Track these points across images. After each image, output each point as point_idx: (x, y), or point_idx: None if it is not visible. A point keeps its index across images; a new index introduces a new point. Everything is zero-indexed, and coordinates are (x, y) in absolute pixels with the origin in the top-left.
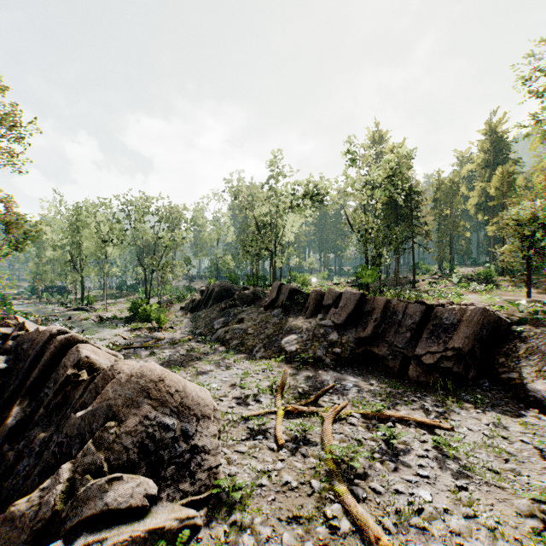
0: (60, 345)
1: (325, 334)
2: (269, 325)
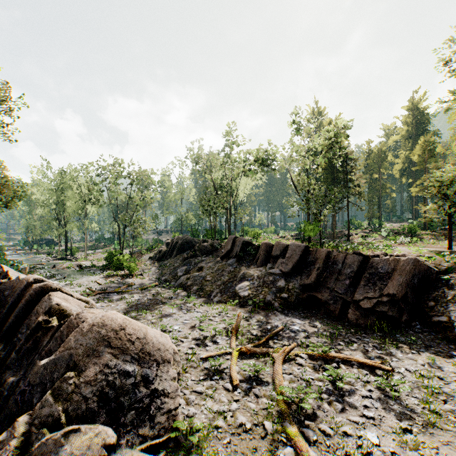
0: (34, 293)
1: (274, 281)
2: (224, 273)
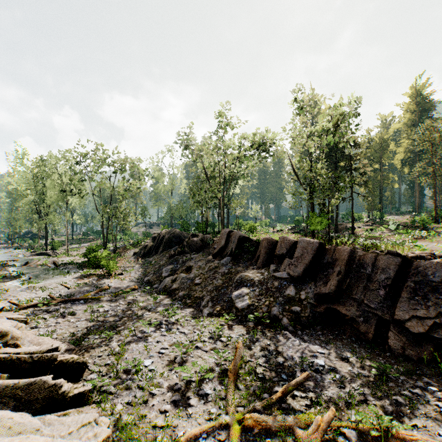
0: None
1: (280, 288)
2: (217, 275)
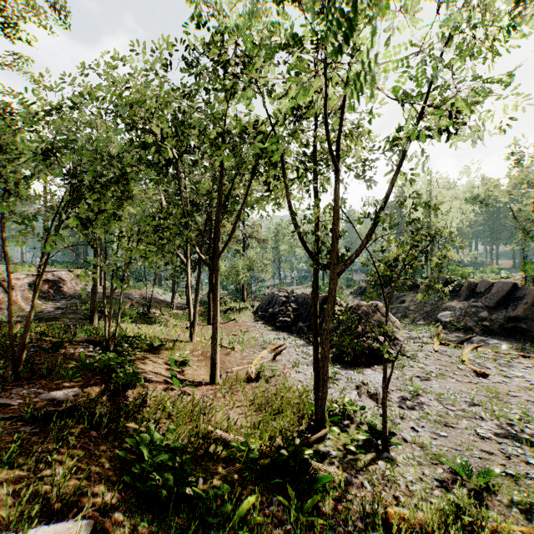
0: (324, 298)
1: (476, 312)
2: (427, 305)
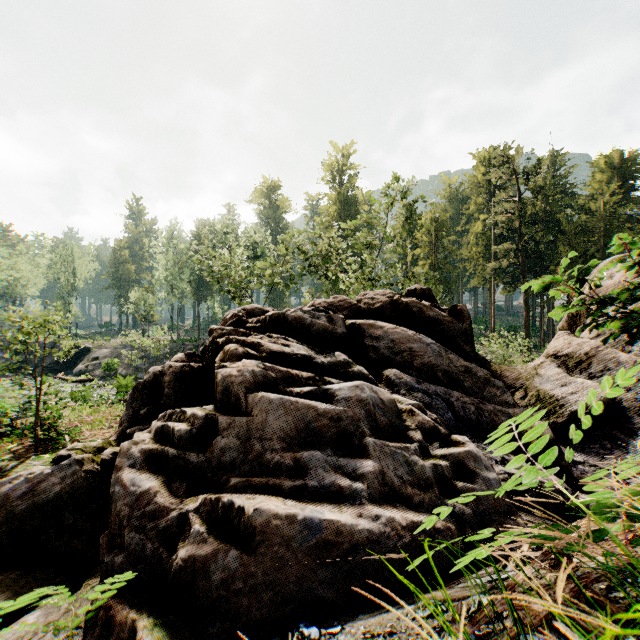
0: None
1: None
2: None
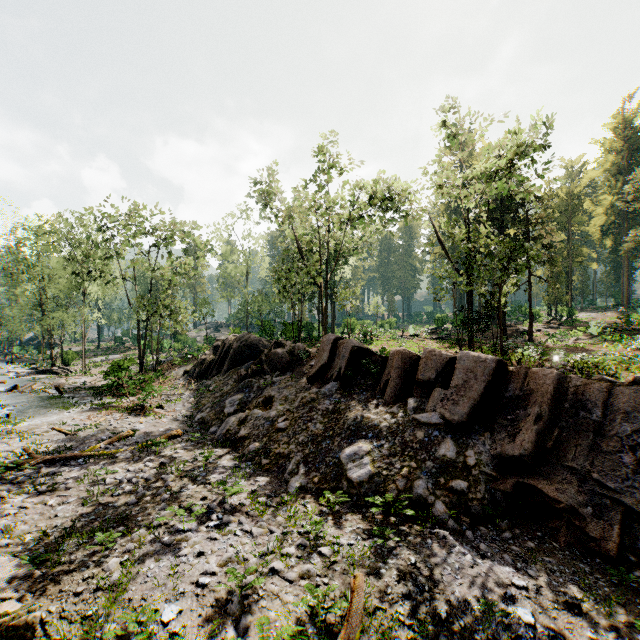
0: None
1: (428, 444)
2: (315, 414)
